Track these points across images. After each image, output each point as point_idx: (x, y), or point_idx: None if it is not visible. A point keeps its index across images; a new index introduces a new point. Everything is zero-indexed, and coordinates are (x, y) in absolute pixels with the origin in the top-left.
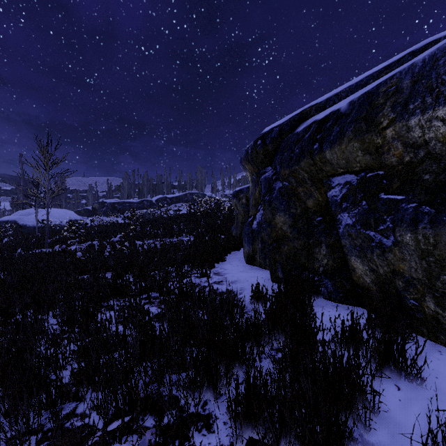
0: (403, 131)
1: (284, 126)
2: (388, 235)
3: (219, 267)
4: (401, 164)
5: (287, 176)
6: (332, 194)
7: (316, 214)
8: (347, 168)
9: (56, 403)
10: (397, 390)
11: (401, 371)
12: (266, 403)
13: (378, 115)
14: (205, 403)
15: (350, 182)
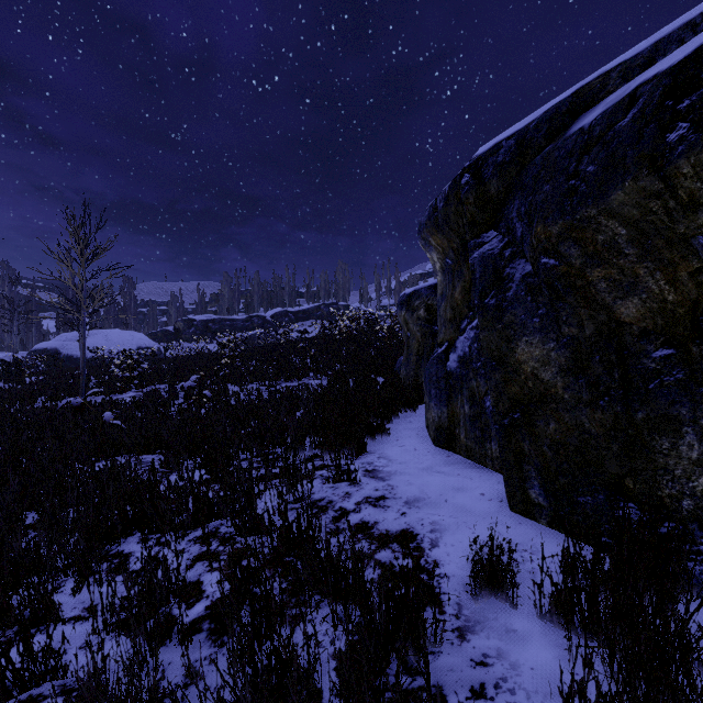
0: None
1: (530, 132)
2: None
3: (376, 451)
4: None
5: (554, 242)
6: None
7: (649, 339)
8: None
9: None
10: None
11: None
12: None
13: None
14: None
15: None
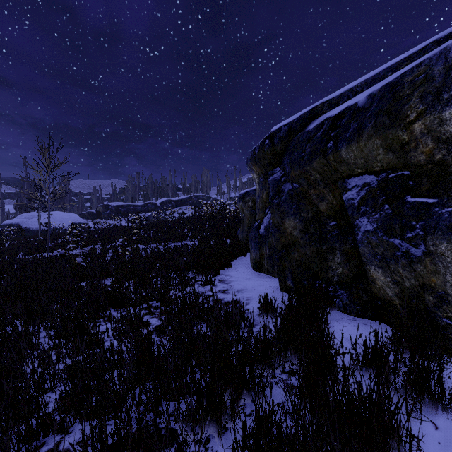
0: (434, 124)
1: (294, 124)
2: (417, 244)
3: (225, 273)
4: (430, 163)
5: (297, 178)
6: (349, 197)
7: (329, 218)
8: (365, 168)
9: (38, 436)
10: (435, 429)
11: (437, 405)
12: (280, 448)
13: (404, 107)
14: (207, 440)
15: (370, 183)
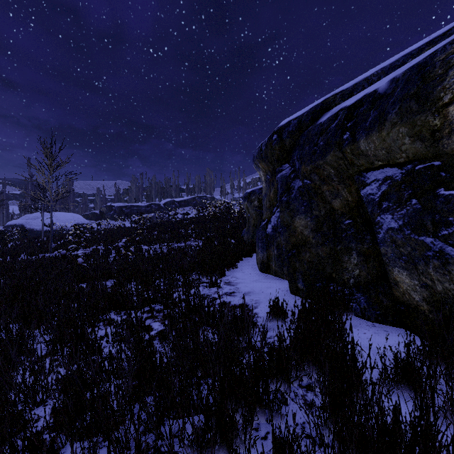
0: None
1: (304, 118)
2: None
3: (230, 275)
4: None
5: (309, 173)
6: (368, 192)
7: (343, 216)
8: (387, 160)
9: None
10: None
11: None
12: None
13: (436, 89)
14: None
15: (392, 176)
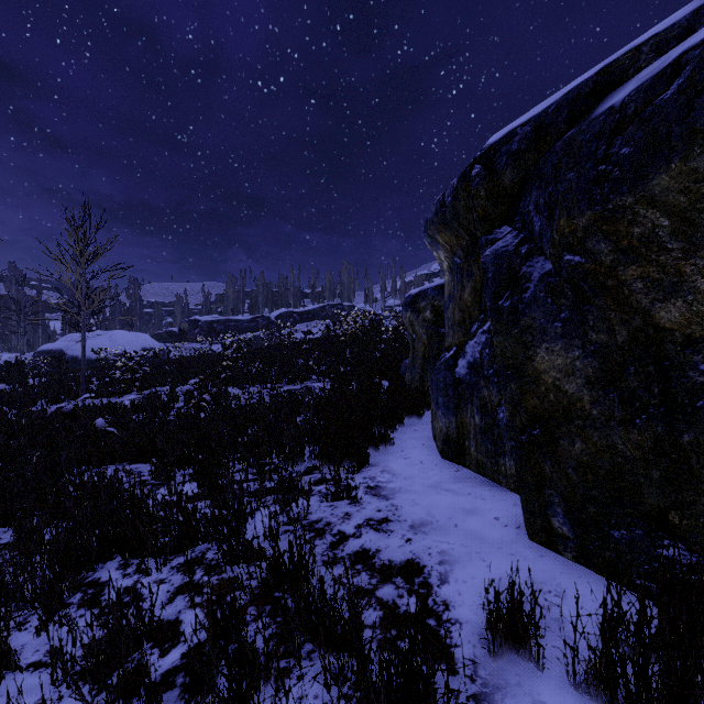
0: None
1: (549, 117)
2: None
3: (380, 464)
4: None
5: (580, 236)
6: None
7: (695, 348)
8: None
9: None
10: None
11: None
12: None
13: None
14: None
15: None
